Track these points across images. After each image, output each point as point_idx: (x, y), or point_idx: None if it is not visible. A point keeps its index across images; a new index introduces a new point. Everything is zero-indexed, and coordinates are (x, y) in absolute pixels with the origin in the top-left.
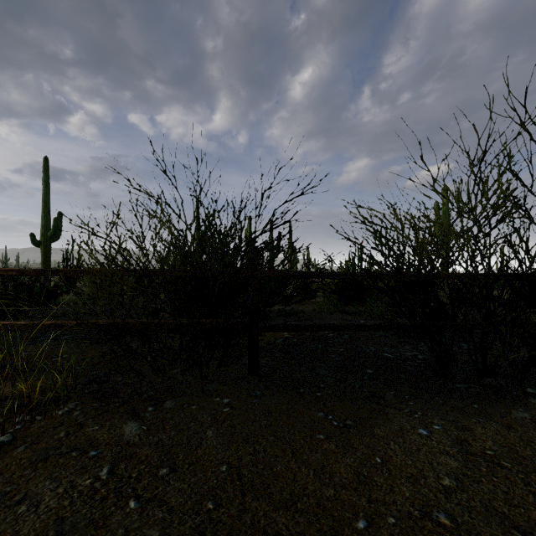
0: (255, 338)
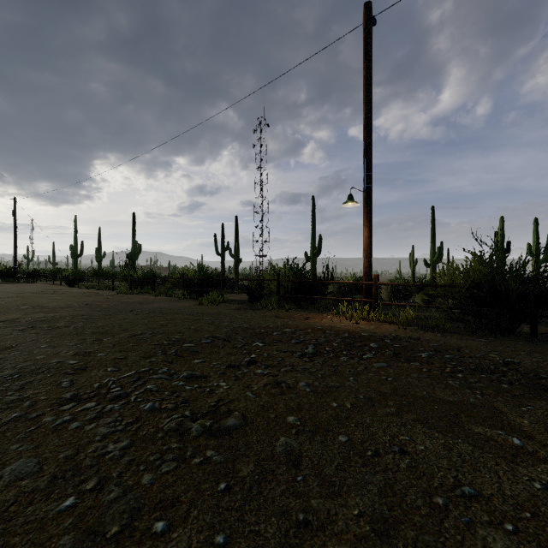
0: (535, 321)
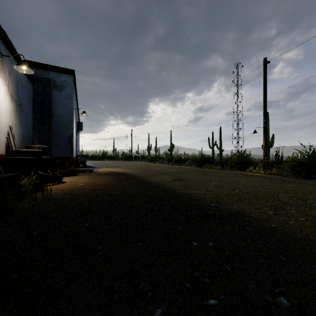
0: None
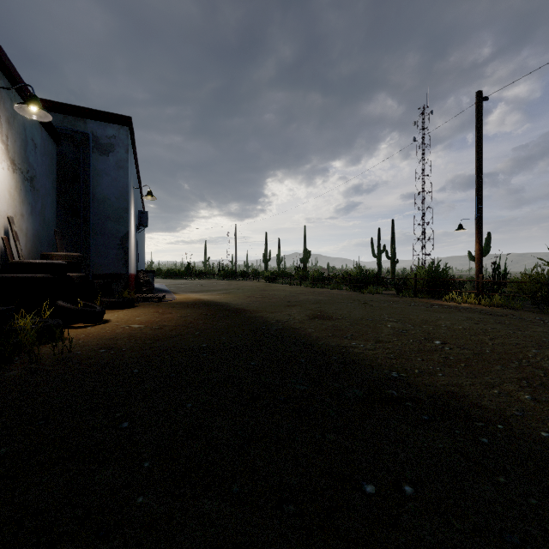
0: None
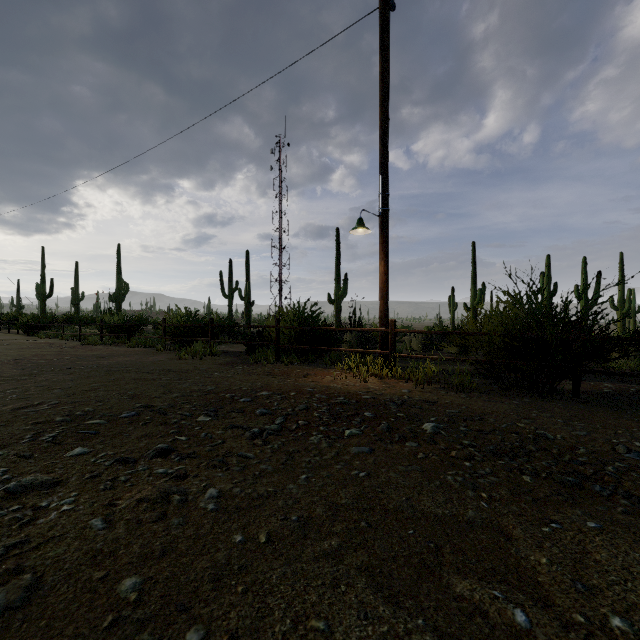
0: (578, 377)
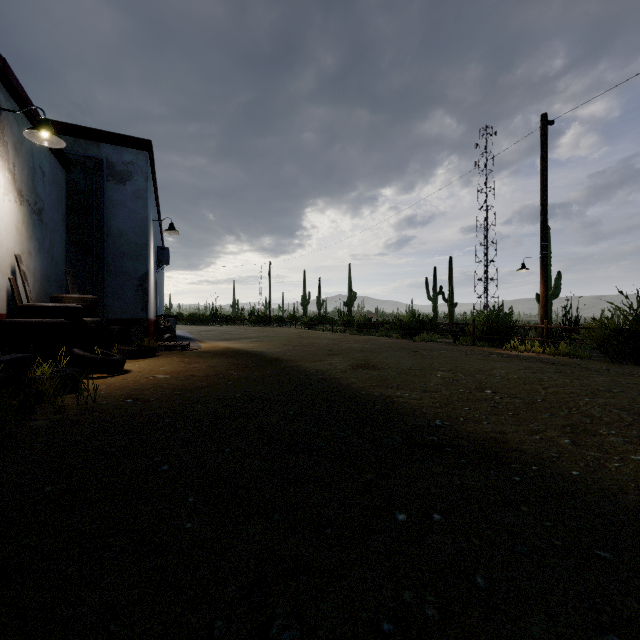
0: None
